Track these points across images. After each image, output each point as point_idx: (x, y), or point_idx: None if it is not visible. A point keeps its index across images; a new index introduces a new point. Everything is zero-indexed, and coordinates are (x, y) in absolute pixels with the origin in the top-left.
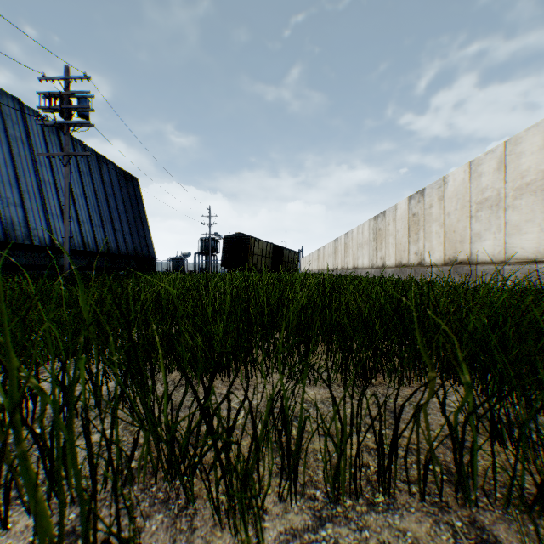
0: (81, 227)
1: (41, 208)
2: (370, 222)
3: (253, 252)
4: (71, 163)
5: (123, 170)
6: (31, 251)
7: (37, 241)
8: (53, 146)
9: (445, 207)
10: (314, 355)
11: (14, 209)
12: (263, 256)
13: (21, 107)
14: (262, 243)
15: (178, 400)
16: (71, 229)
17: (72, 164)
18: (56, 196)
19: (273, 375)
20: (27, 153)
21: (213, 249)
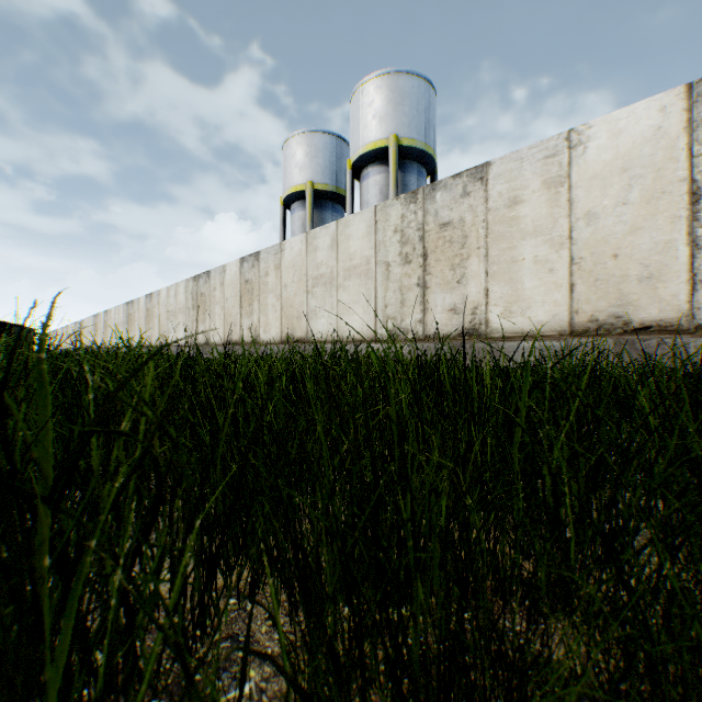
0: None
1: None
2: (94, 317)
3: None
4: None
5: None
6: None
7: None
8: None
9: (112, 322)
10: None
11: None
12: None
13: None
14: None
15: None
16: None
17: None
18: None
19: None
20: None
21: None
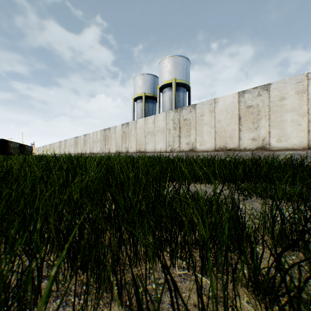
0: None
1: None
2: (59, 142)
3: (11, 147)
4: None
5: None
6: None
7: None
8: None
9: (68, 144)
10: None
11: None
12: (15, 148)
13: None
14: (15, 143)
15: None
16: None
17: None
18: None
19: None
20: None
21: None
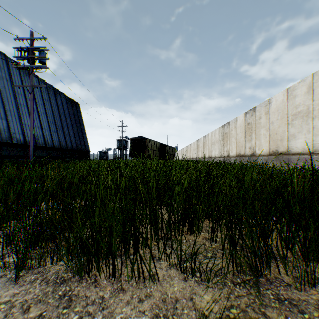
0: (43, 132)
1: (18, 120)
2: (219, 129)
3: (148, 147)
4: (38, 93)
5: (70, 98)
6: (11, 146)
7: (16, 140)
8: (26, 83)
9: (270, 118)
10: (199, 235)
11: (1, 121)
12: (154, 150)
13: (6, 59)
14: (153, 142)
15: (48, 315)
16: (37, 133)
17: (38, 94)
18: (28, 113)
19: (161, 262)
20: (10, 86)
21: (124, 146)
